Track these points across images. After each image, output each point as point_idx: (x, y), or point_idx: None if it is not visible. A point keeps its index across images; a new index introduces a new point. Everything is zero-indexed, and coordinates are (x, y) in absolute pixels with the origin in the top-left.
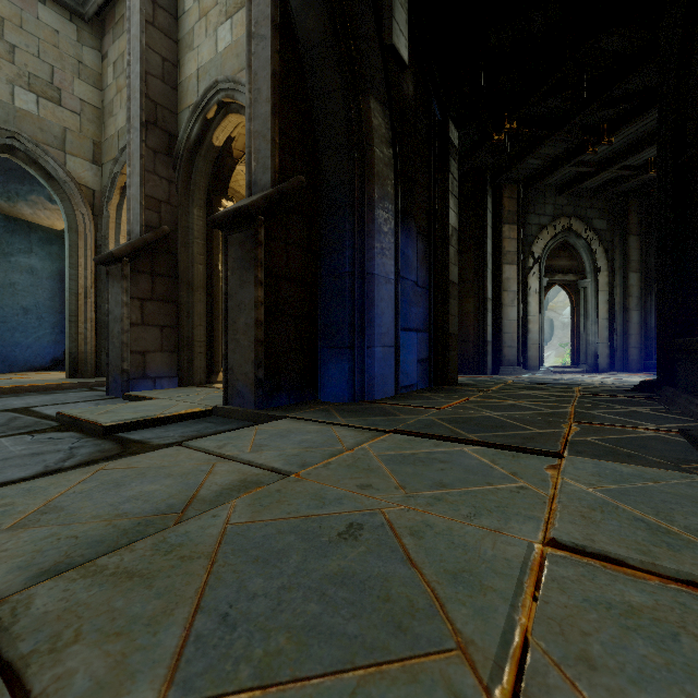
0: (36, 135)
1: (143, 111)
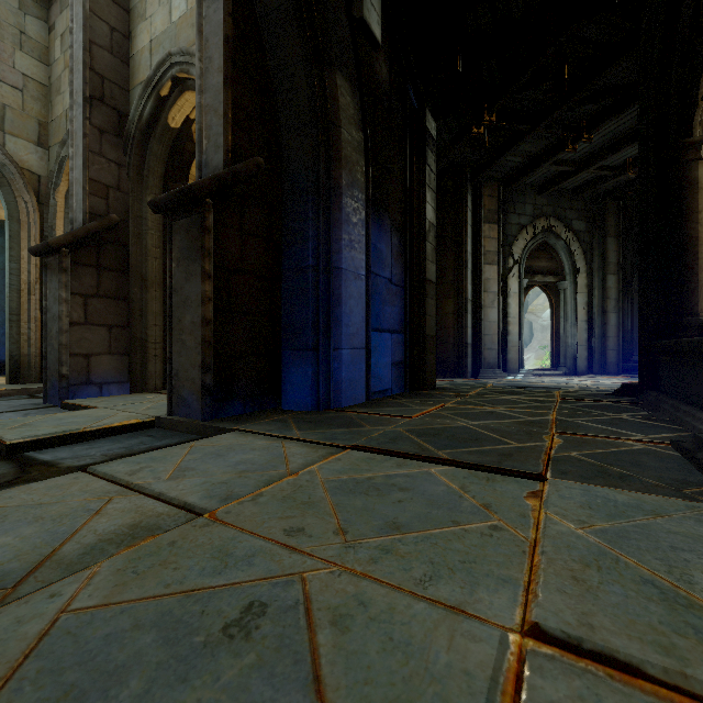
0: None
1: (87, 85)
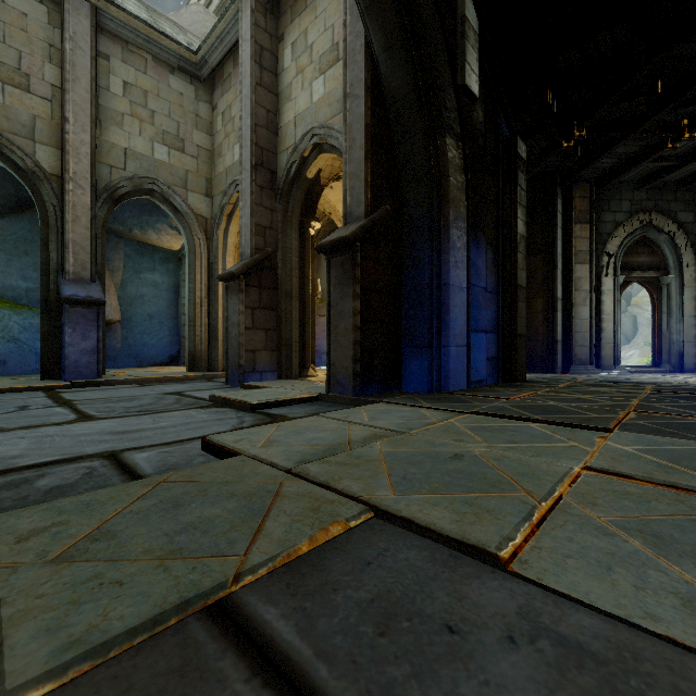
0: (168, 179)
1: (253, 156)
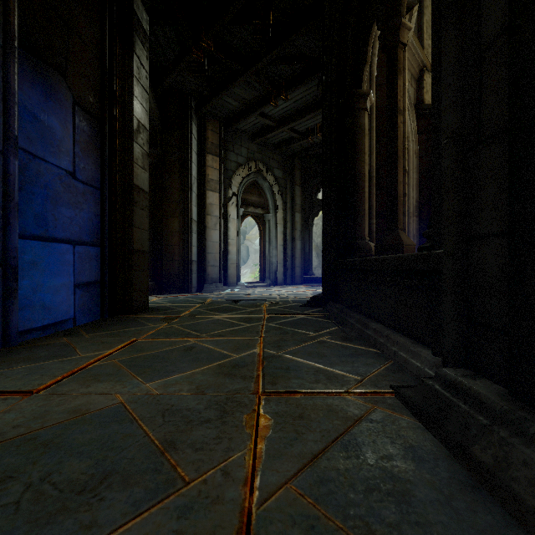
0: None
1: None
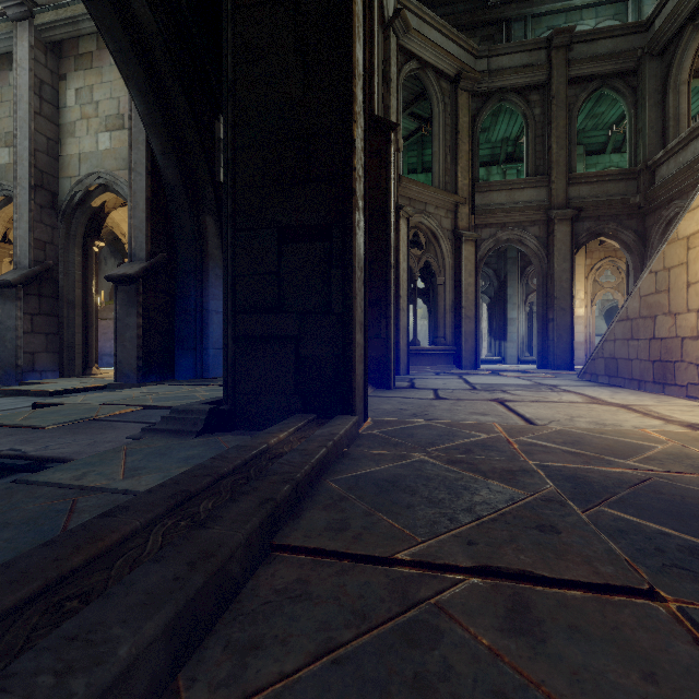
0: None
1: (32, 178)
